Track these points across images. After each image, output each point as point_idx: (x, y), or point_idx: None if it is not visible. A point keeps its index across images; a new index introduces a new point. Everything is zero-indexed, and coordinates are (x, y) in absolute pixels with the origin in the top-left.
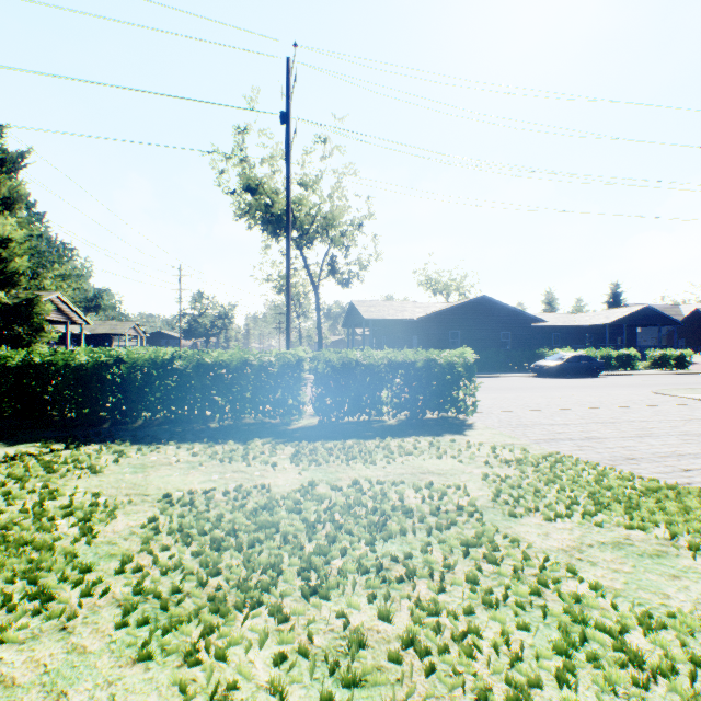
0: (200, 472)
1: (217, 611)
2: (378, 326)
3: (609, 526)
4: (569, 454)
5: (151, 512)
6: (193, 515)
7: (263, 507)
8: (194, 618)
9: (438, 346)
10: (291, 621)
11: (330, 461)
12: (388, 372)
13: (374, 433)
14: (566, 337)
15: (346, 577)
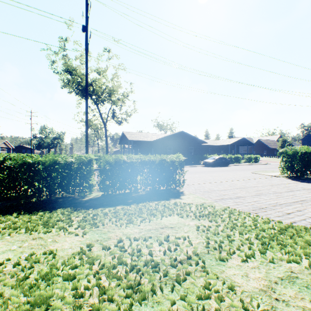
0: (5, 242)
1: None
2: (135, 144)
3: (277, 261)
4: (233, 207)
5: None
6: None
7: (43, 277)
8: None
9: (163, 153)
10: None
11: (105, 223)
12: (140, 166)
13: (133, 200)
14: (214, 150)
15: None
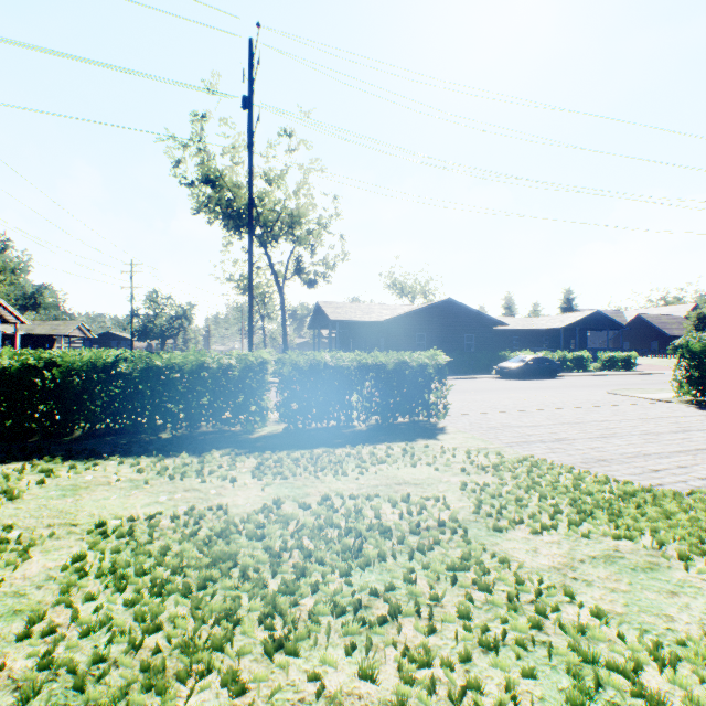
0: (145, 493)
1: (152, 687)
2: (345, 328)
3: (596, 536)
4: (542, 457)
5: (78, 547)
6: (131, 549)
7: (219, 534)
8: (119, 700)
9: (405, 348)
10: (250, 692)
11: (297, 474)
12: (358, 375)
13: (343, 440)
14: (525, 340)
15: (319, 622)
